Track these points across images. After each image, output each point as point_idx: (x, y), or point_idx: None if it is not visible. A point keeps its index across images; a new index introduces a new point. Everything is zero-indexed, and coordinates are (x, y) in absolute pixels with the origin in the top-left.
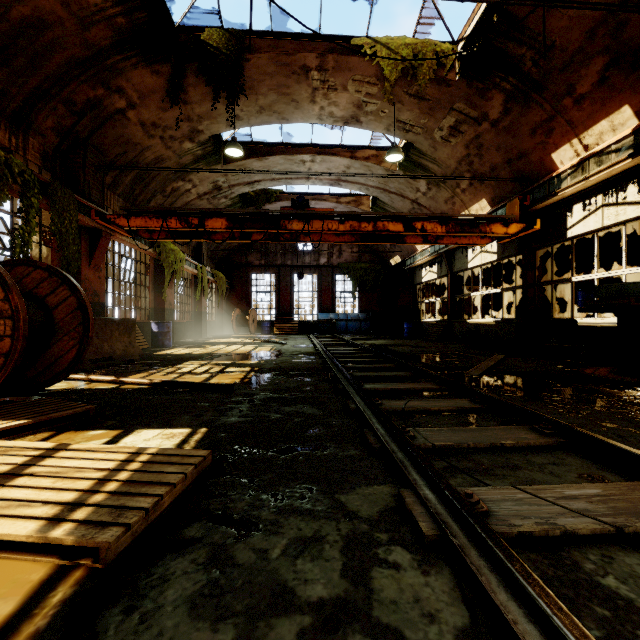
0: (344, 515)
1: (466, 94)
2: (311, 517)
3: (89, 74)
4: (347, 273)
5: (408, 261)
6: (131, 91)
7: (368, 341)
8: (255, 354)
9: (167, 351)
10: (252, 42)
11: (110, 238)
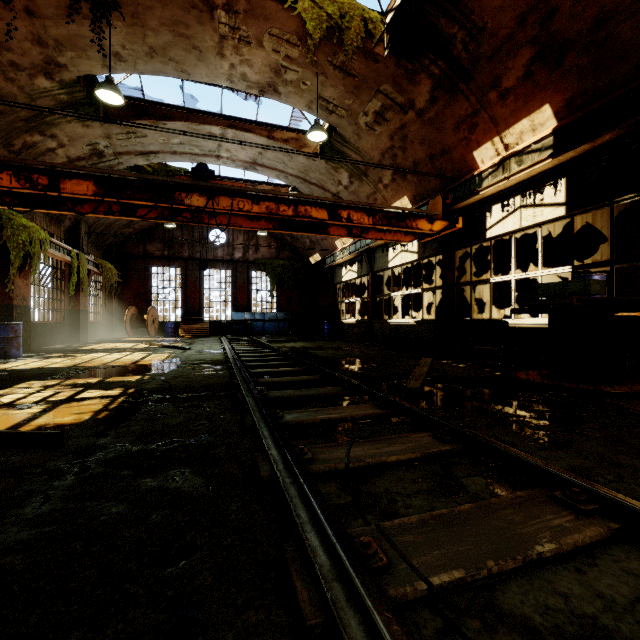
0: None
1: (394, 75)
2: None
3: None
4: (264, 270)
5: (328, 259)
6: None
7: (287, 344)
8: (141, 365)
9: (7, 365)
10: None
11: None
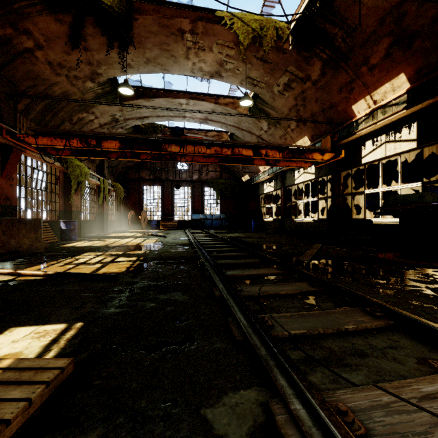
0: None
1: (296, 60)
2: None
3: None
4: (212, 186)
5: (254, 178)
6: (38, 34)
7: (227, 234)
8: (143, 245)
9: (72, 244)
10: (139, 5)
11: (21, 153)
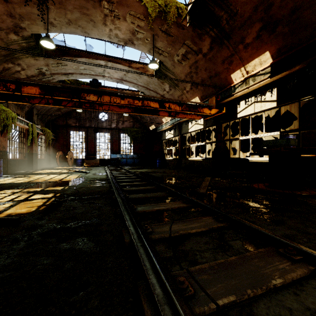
0: None
1: (192, 35)
2: None
3: None
4: (127, 133)
5: (159, 128)
6: None
7: (138, 170)
8: (64, 181)
9: None
10: None
11: None
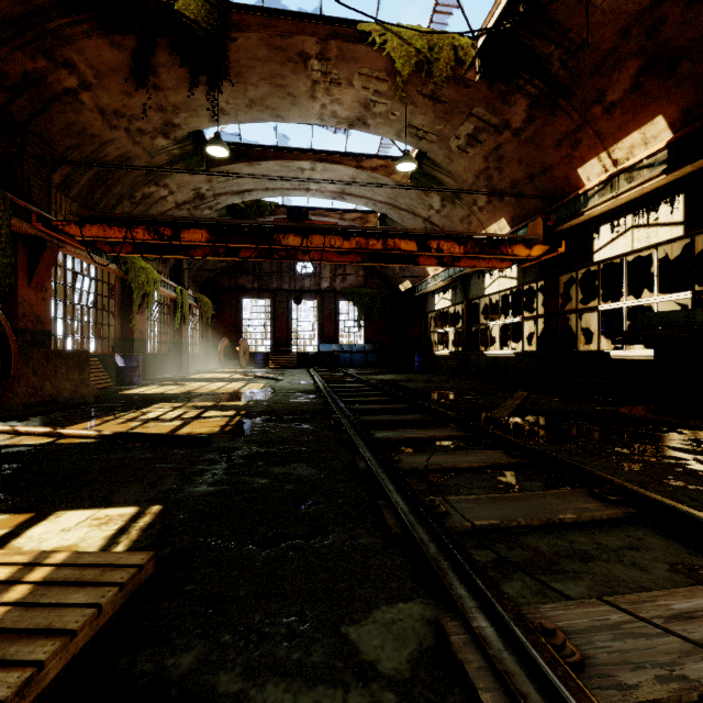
0: (356, 672)
1: (487, 97)
2: (302, 681)
3: (25, 39)
4: (352, 299)
5: (419, 287)
6: (84, 67)
7: (376, 376)
8: (243, 393)
9: (135, 390)
10: (239, 18)
11: (58, 250)
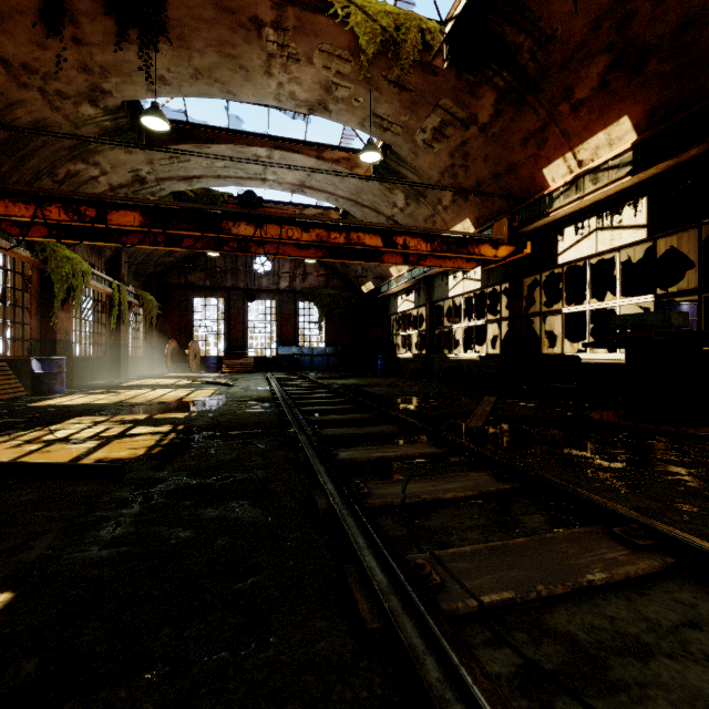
0: None
1: (454, 88)
2: None
3: None
4: (313, 300)
5: (382, 288)
6: None
7: (338, 380)
8: (187, 402)
9: (53, 400)
10: None
11: None
